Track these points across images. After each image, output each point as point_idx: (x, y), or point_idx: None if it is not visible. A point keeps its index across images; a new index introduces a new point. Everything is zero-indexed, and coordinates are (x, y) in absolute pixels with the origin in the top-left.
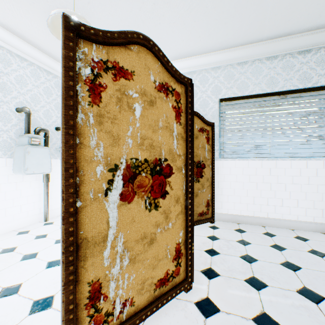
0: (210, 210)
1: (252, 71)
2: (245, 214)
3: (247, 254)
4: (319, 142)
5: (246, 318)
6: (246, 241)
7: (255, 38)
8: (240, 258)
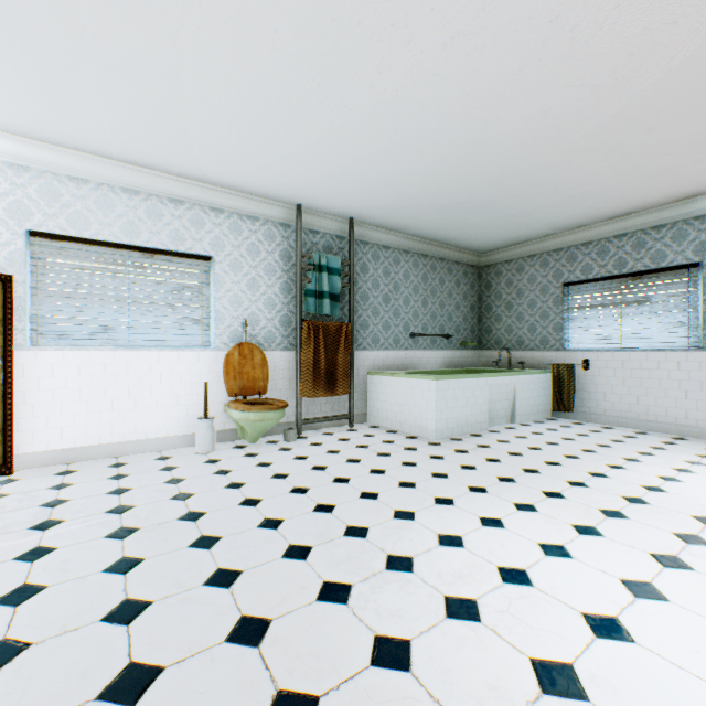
0: (3, 450)
1: (98, 200)
2: (86, 444)
3: (58, 499)
4: (196, 327)
5: (3, 562)
6: (69, 483)
7: (99, 150)
8: (40, 507)
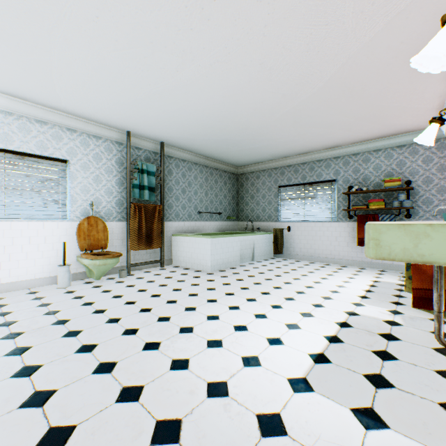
0: None
1: None
2: None
3: None
4: (56, 206)
5: None
6: None
7: None
8: None
